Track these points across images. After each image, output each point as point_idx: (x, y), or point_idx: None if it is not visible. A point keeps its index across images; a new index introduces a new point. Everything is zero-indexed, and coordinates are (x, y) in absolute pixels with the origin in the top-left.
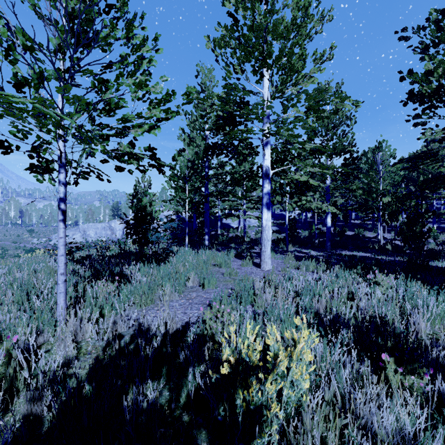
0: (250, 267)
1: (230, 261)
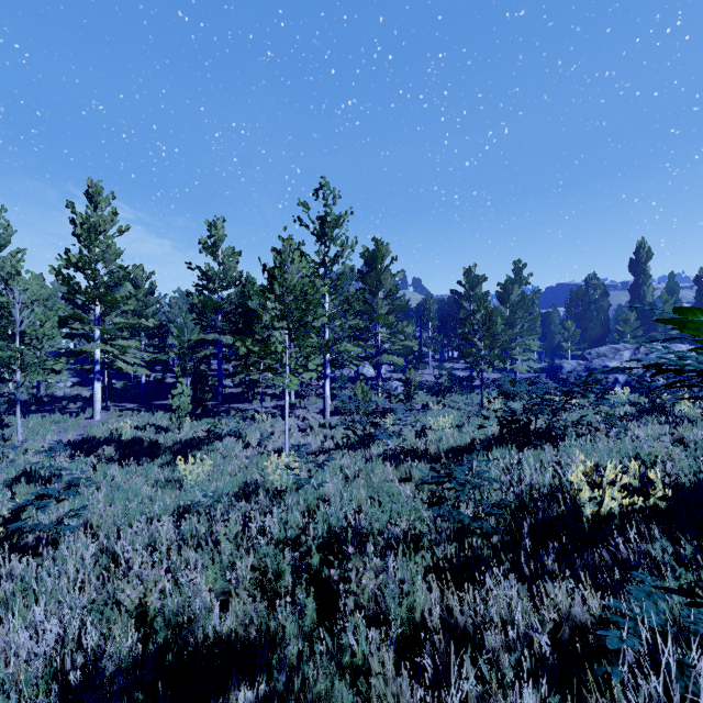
0: (84, 420)
1: (68, 418)
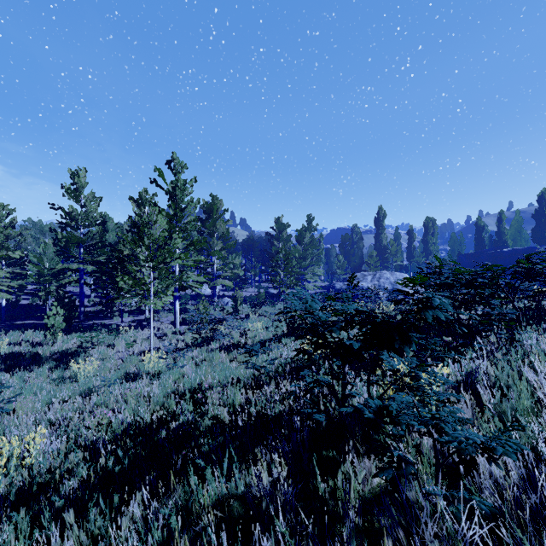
0: None
1: None
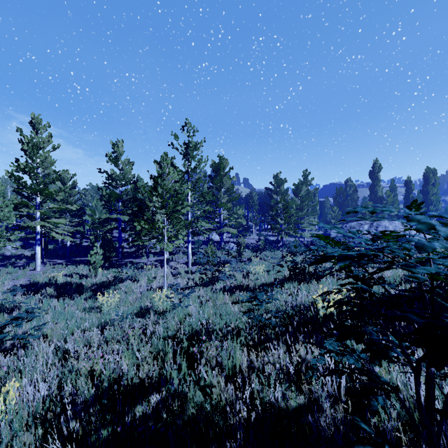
0: (29, 271)
1: (18, 270)
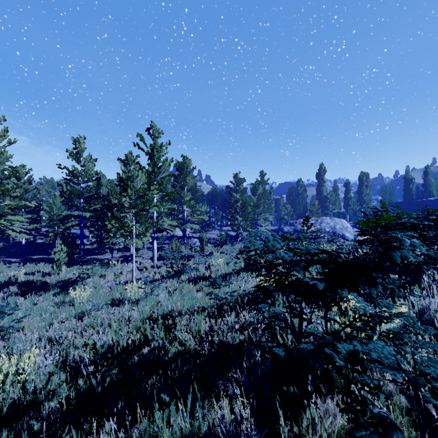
0: None
1: None
